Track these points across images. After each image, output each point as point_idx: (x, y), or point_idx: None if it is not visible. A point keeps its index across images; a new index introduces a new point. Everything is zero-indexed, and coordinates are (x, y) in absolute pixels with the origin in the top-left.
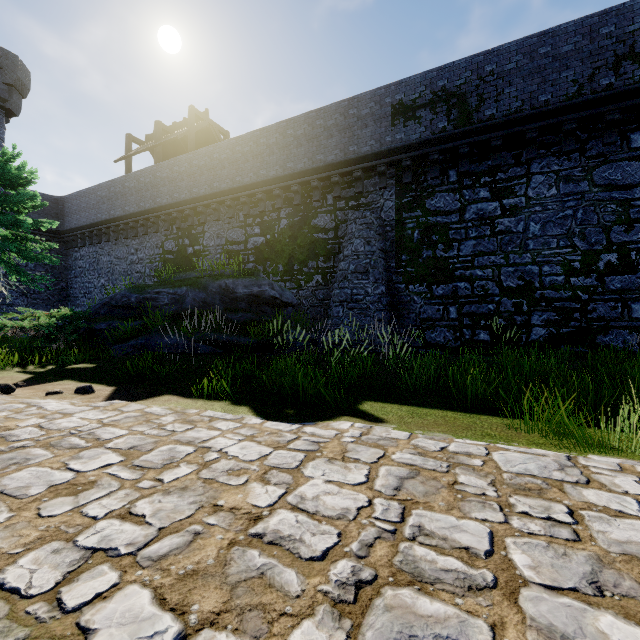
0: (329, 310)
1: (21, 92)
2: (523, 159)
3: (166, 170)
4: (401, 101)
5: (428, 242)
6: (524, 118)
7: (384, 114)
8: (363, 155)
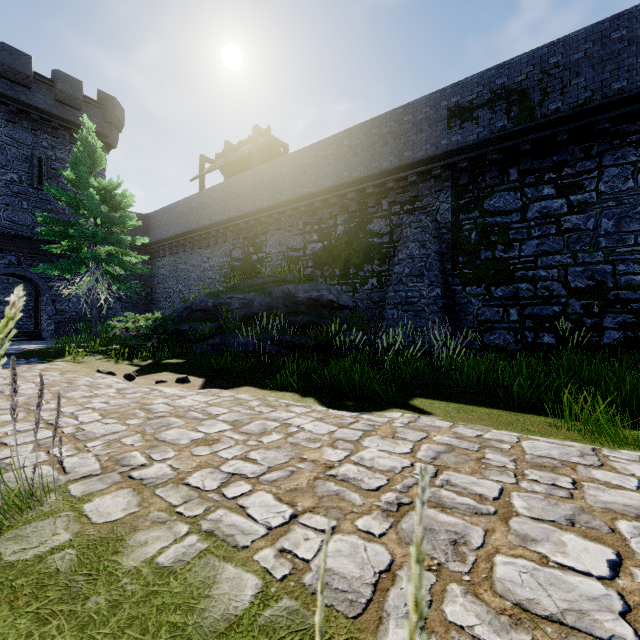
0: (384, 312)
1: (118, 128)
2: (594, 152)
3: (234, 186)
4: (457, 103)
5: (486, 243)
6: (594, 109)
7: (439, 118)
8: (418, 160)
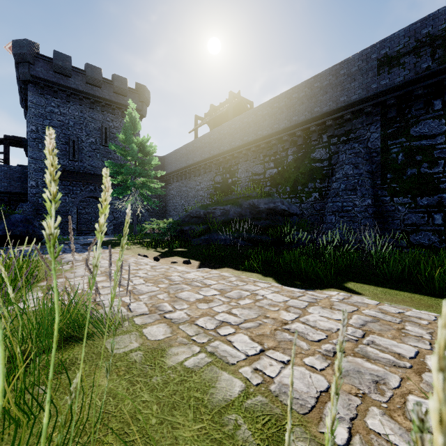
0: (324, 217)
1: (147, 104)
2: None
3: (216, 133)
4: (386, 54)
5: (412, 162)
6: None
7: (370, 68)
8: (352, 102)
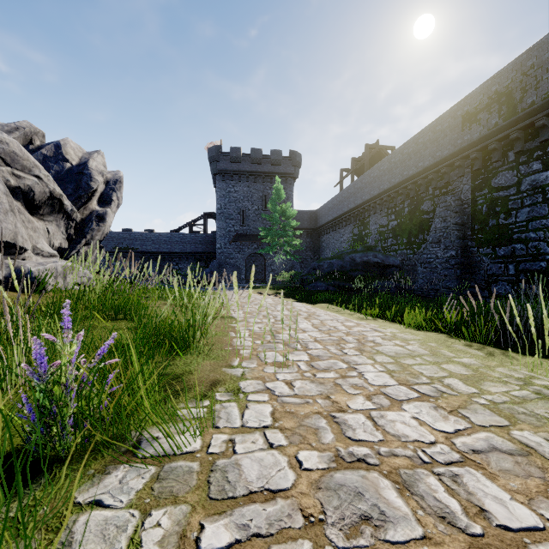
0: None
1: (298, 167)
2: None
3: (352, 188)
4: (467, 111)
5: (492, 213)
6: None
7: (456, 124)
8: (443, 157)
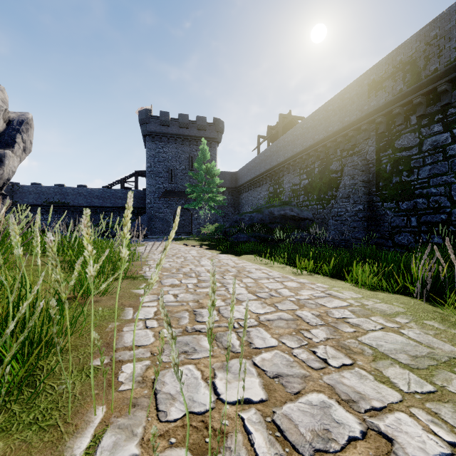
0: None
1: (221, 132)
2: None
3: (268, 151)
4: (373, 80)
5: (396, 171)
6: None
7: (363, 92)
8: (351, 122)
